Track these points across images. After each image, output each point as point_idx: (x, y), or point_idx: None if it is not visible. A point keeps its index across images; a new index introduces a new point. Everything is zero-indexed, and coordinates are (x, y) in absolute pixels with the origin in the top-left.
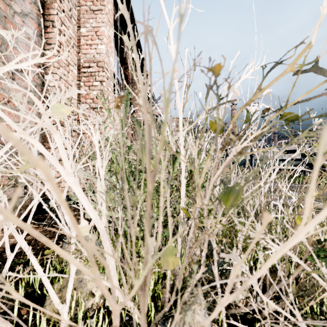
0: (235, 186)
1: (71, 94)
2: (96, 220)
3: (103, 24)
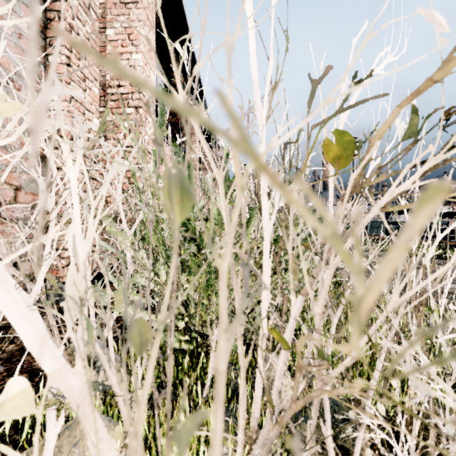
0: None
1: (52, 96)
2: (58, 372)
3: (140, 24)
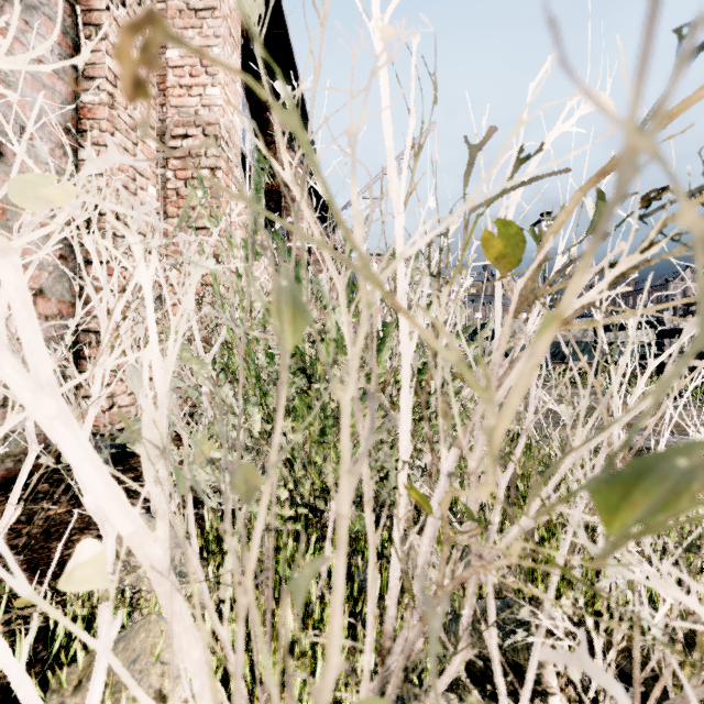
0: (672, 453)
1: (104, 167)
2: (136, 537)
3: (218, 41)
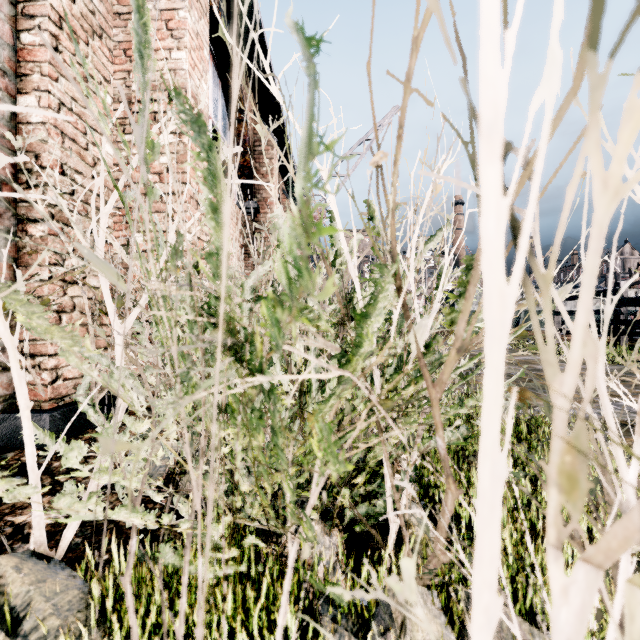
0: None
1: None
2: None
3: (184, 4)
